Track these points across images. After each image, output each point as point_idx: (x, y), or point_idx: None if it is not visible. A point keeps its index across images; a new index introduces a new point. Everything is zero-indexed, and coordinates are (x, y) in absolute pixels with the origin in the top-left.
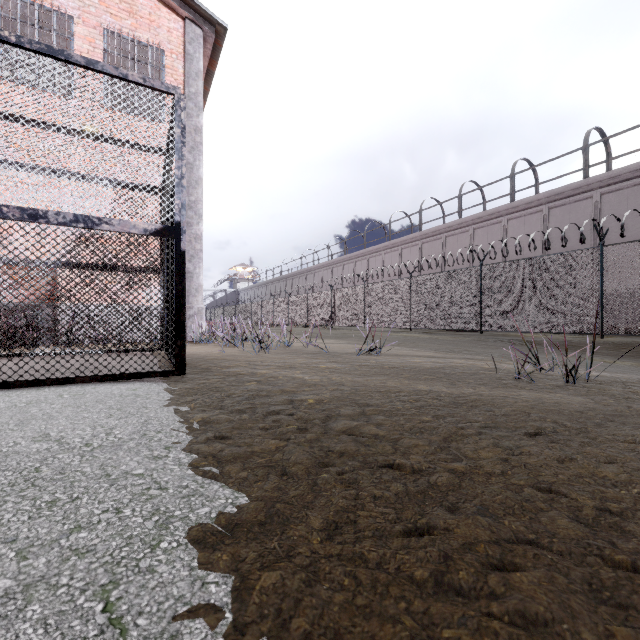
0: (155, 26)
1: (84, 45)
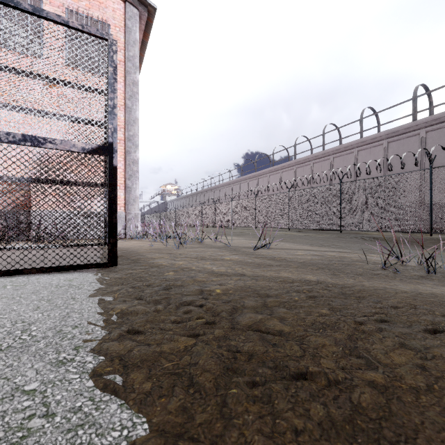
0: (103, 7)
1: None
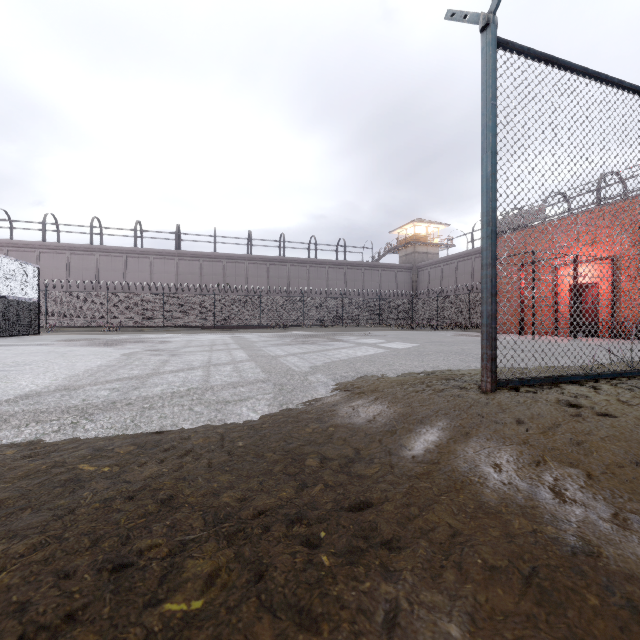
0: None
1: None
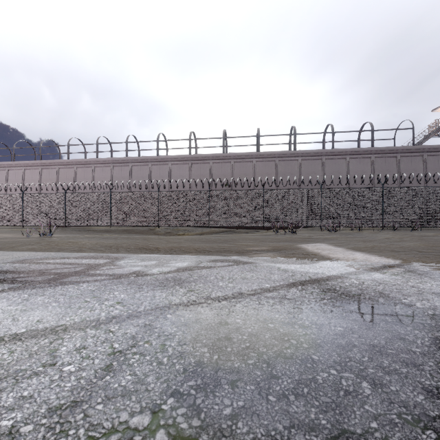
0: None
1: None
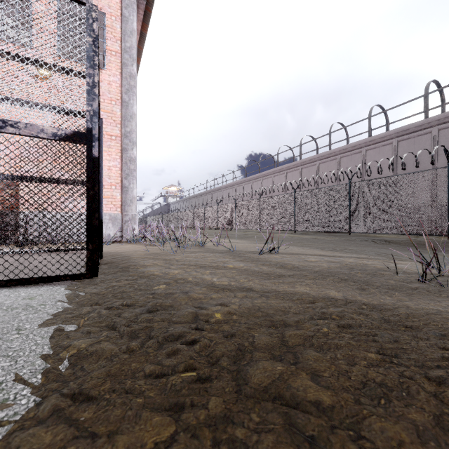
0: None
1: (41, 7)
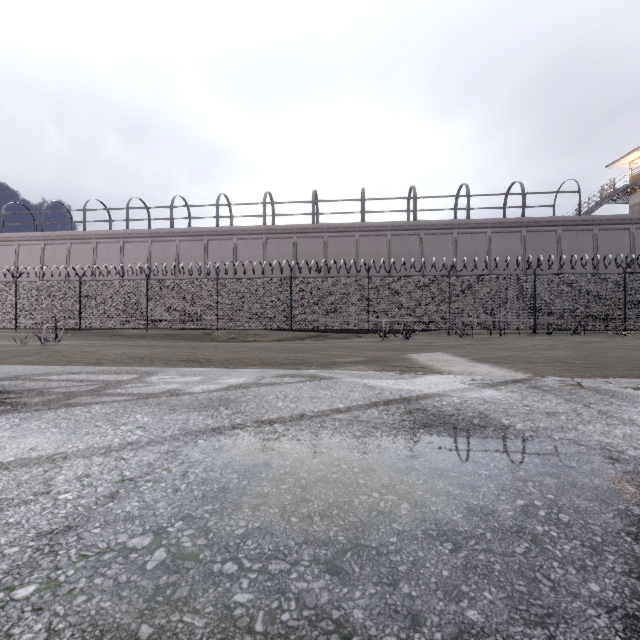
0: None
1: None
